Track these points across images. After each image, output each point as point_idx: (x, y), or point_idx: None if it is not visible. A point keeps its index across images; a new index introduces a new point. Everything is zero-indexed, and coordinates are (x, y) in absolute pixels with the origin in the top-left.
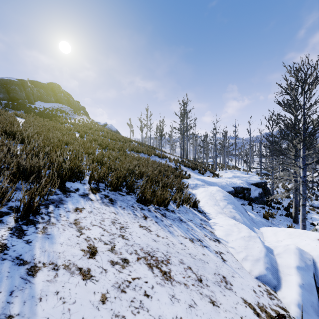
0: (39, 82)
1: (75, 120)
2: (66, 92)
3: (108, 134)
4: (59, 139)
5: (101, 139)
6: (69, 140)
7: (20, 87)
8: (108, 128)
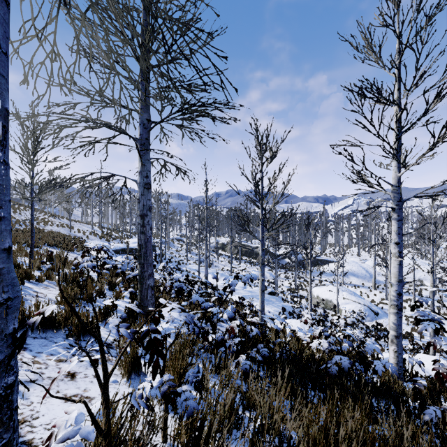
0: None
1: None
2: None
3: None
4: None
5: None
6: None
7: None
8: None
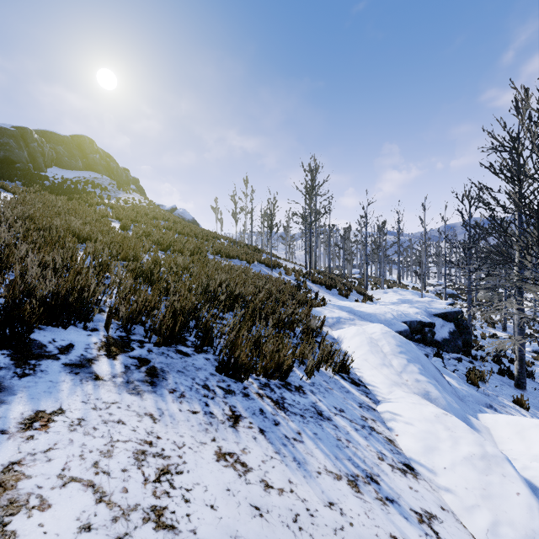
0: (56, 134)
1: (117, 200)
2: (104, 152)
3: (177, 225)
4: (72, 231)
5: (160, 234)
6: (92, 233)
7: (19, 141)
8: (178, 215)
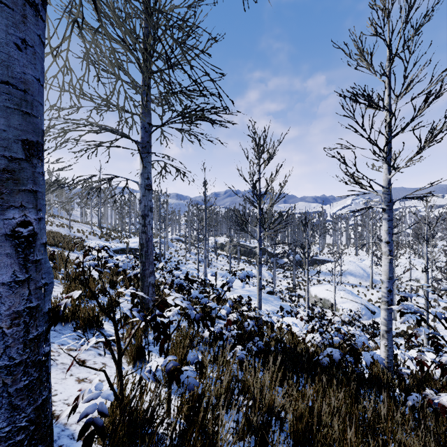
0: None
1: None
2: None
3: None
4: None
5: None
6: None
7: None
8: None
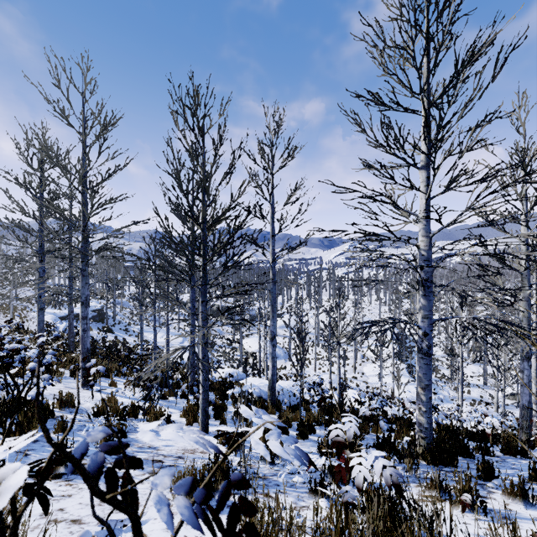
0: None
1: None
2: None
3: None
4: None
5: None
6: None
7: None
8: None
